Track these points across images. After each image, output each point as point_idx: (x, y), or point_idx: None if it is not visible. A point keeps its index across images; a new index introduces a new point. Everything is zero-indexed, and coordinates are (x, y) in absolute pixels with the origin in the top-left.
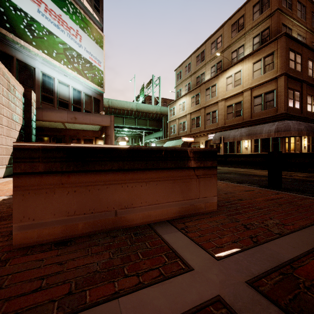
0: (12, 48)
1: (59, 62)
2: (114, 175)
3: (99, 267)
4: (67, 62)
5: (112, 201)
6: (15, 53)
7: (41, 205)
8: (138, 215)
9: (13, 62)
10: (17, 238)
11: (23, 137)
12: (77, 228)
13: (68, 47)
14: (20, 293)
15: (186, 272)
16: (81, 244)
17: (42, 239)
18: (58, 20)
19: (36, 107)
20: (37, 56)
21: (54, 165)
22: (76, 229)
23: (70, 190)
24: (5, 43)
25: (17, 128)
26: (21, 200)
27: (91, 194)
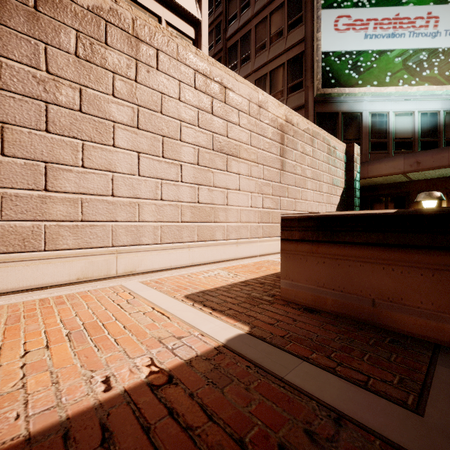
0: (337, 103)
1: (394, 86)
2: (371, 251)
3: (315, 338)
4: (409, 77)
5: (368, 285)
6: (340, 106)
7: (297, 269)
8: (414, 320)
9: (339, 118)
10: (282, 291)
11: (345, 202)
12: (326, 302)
13: (410, 53)
14: (263, 321)
15: (404, 407)
16: (323, 318)
17: (298, 299)
18: (393, 26)
19: (360, 162)
20: (364, 95)
21: (306, 233)
22: (325, 303)
23: (320, 260)
24: (331, 102)
25: (338, 193)
26: (285, 261)
27: (341, 269)
